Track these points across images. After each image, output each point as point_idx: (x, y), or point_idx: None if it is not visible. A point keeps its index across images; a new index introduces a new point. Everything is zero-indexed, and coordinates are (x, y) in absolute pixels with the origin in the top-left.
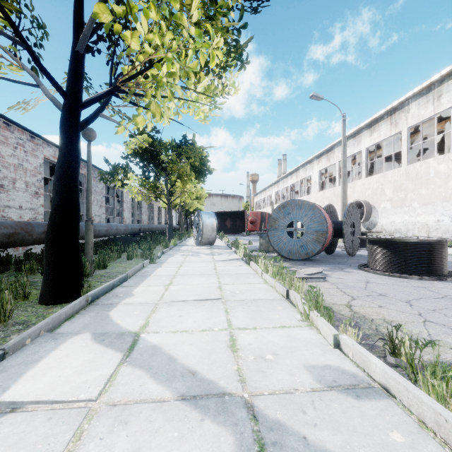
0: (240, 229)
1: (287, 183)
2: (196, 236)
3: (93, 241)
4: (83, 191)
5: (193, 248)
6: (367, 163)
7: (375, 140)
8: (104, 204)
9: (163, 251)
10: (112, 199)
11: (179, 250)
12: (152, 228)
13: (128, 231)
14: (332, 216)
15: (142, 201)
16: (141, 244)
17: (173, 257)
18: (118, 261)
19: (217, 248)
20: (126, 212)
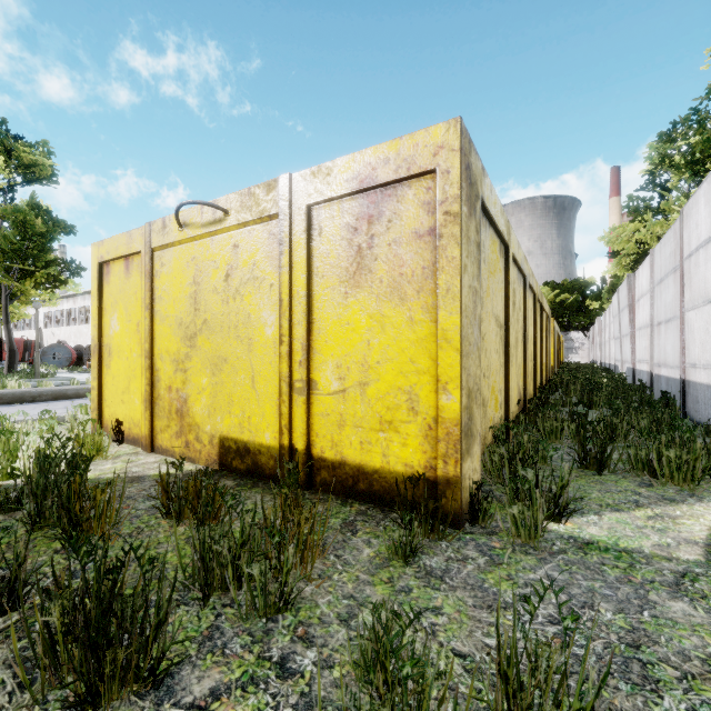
0: None
1: (63, 307)
2: None
3: None
4: None
5: None
6: None
7: None
8: None
9: None
10: None
11: None
12: None
13: None
14: (82, 350)
15: None
16: None
17: None
18: None
19: None
20: None
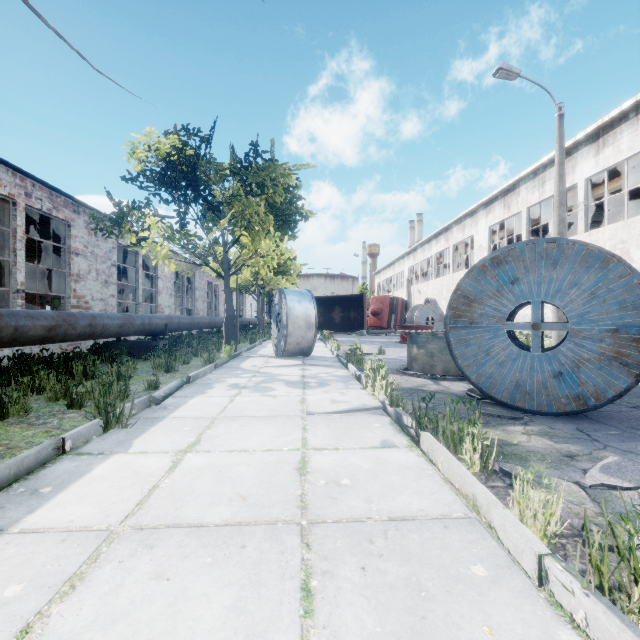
0: (356, 325)
1: (430, 252)
2: (276, 338)
3: (88, 347)
4: (64, 253)
5: (268, 363)
6: (588, 206)
7: (607, 161)
8: (114, 279)
9: (189, 375)
10: (134, 272)
11: (235, 369)
12: (201, 323)
13: (131, 328)
14: None
15: (196, 279)
16: (152, 356)
17: (203, 395)
18: (39, 413)
19: (317, 365)
20: (164, 295)
